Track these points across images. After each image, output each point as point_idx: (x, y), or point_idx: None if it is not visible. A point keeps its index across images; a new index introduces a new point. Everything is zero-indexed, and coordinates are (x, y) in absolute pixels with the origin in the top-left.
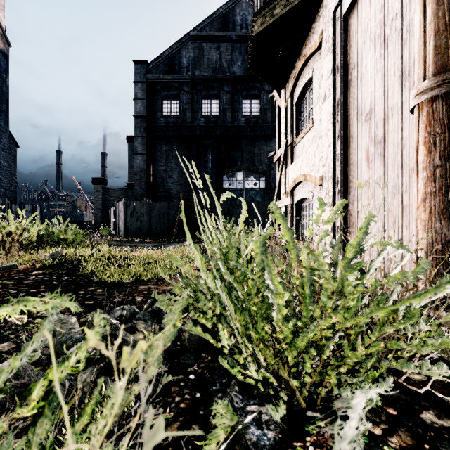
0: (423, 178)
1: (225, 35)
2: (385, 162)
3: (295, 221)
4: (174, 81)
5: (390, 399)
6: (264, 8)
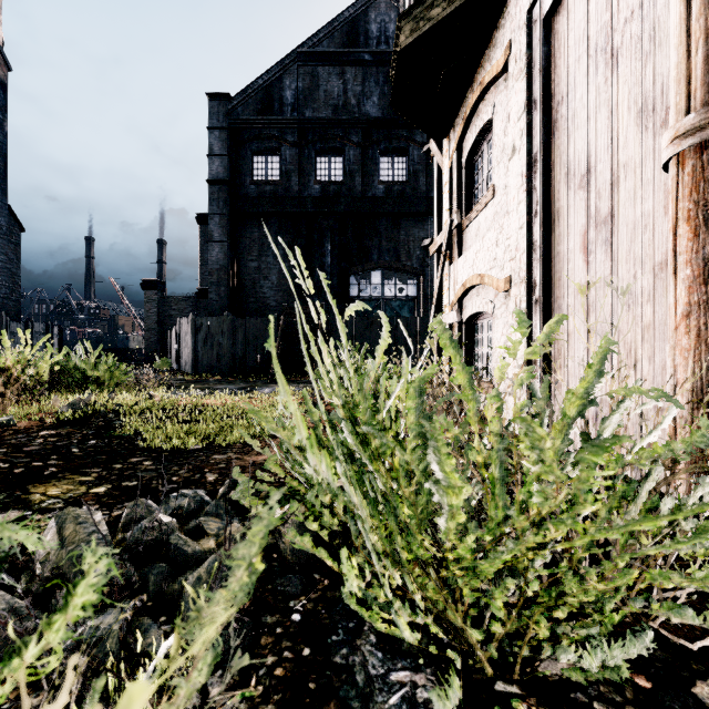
0: (686, 278)
1: (353, 54)
2: (614, 253)
3: (465, 348)
4: (271, 127)
5: (638, 658)
6: (415, 6)
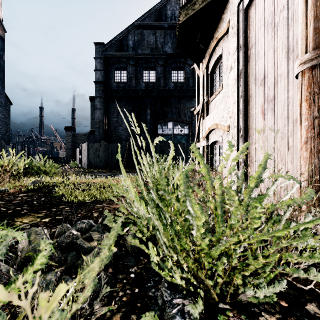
0: (305, 126)
1: (159, 24)
2: (275, 114)
3: (210, 157)
4: (123, 57)
5: (282, 293)
6: (187, 3)
